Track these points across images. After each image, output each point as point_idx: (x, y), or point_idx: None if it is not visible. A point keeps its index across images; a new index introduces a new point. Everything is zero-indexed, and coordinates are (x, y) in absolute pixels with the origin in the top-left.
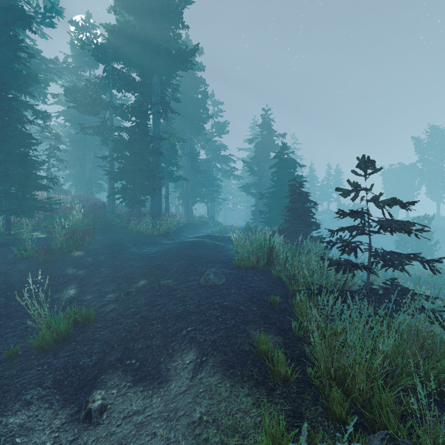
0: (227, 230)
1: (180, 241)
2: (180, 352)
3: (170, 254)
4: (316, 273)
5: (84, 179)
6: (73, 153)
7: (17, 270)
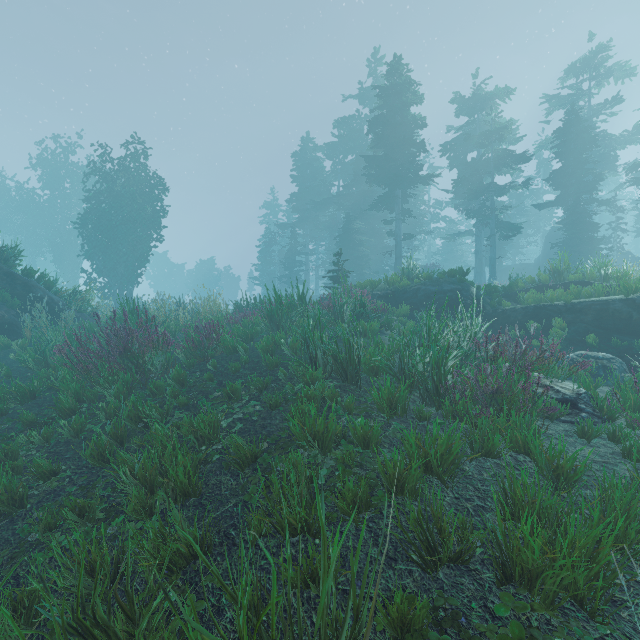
0: None
1: None
2: None
3: None
4: None
5: None
6: None
7: None
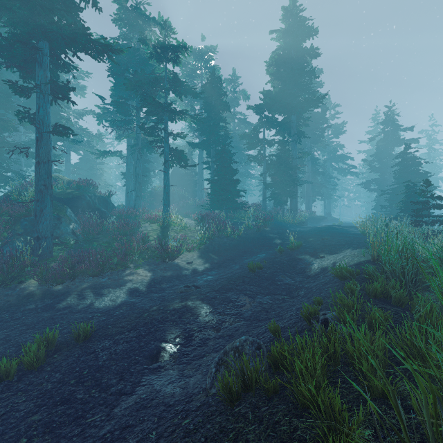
0: (345, 224)
1: (315, 227)
2: (344, 250)
3: (316, 230)
4: None
5: None
6: None
7: (249, 233)
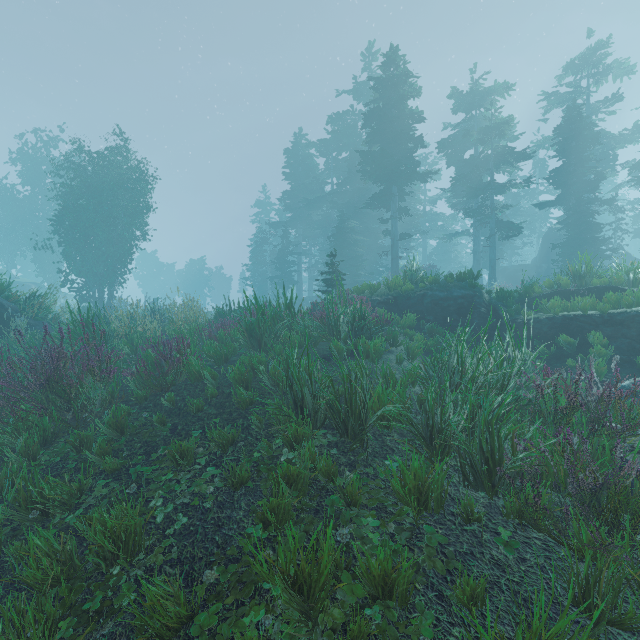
0: None
1: None
2: None
3: None
4: None
5: None
6: None
7: None
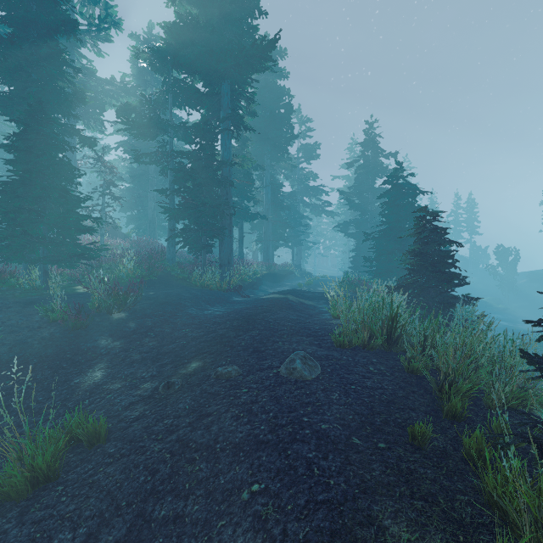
0: (317, 282)
1: (255, 298)
2: None
3: (240, 318)
4: (484, 366)
5: (146, 221)
6: (135, 191)
7: (38, 338)
